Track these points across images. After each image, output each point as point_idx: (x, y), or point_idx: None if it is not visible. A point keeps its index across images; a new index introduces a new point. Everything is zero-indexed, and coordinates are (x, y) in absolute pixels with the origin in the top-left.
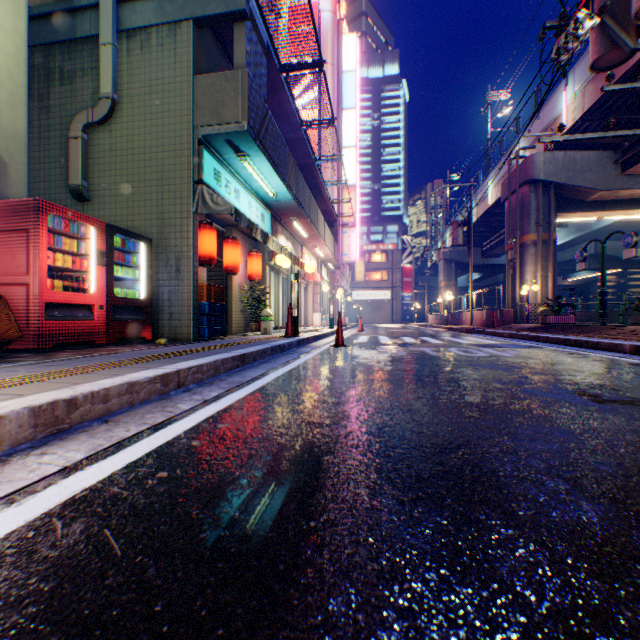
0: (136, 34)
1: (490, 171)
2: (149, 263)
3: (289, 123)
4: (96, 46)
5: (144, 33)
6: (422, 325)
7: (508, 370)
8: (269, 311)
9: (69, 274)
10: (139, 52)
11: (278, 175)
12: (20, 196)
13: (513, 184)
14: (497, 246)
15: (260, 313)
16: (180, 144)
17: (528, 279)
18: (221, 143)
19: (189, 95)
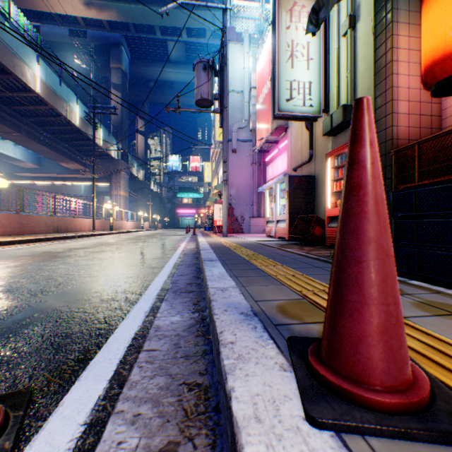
0: None
1: None
2: None
3: None
4: None
5: None
6: None
7: None
8: None
9: None
10: None
11: None
12: None
13: None
14: None
15: None
16: None
17: None
18: None
19: None
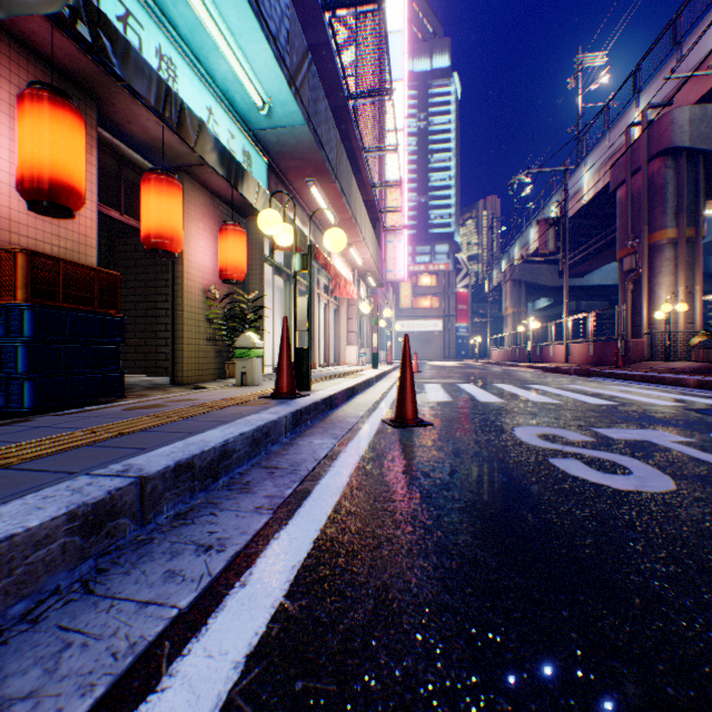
0: None
1: (585, 156)
2: None
3: (301, 2)
4: None
5: None
6: (488, 363)
7: None
8: (253, 338)
9: None
10: None
11: (263, 30)
12: None
13: (635, 160)
14: (584, 261)
15: None
16: None
17: (663, 296)
18: None
19: None
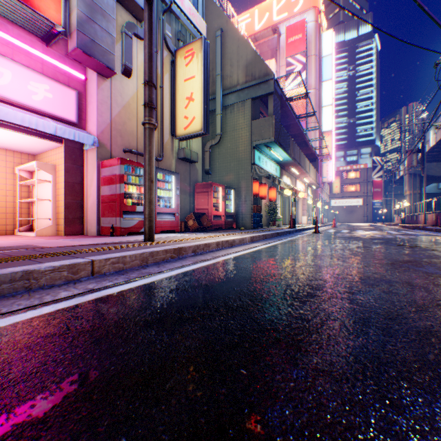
0: (228, 107)
1: None
2: (234, 198)
3: (289, 118)
4: (213, 114)
5: (231, 106)
6: (385, 224)
7: (387, 240)
8: (280, 216)
9: (216, 205)
10: (229, 114)
11: (285, 152)
12: (200, 179)
13: None
14: None
15: (274, 217)
16: (245, 149)
17: None
18: (261, 146)
19: (249, 129)
